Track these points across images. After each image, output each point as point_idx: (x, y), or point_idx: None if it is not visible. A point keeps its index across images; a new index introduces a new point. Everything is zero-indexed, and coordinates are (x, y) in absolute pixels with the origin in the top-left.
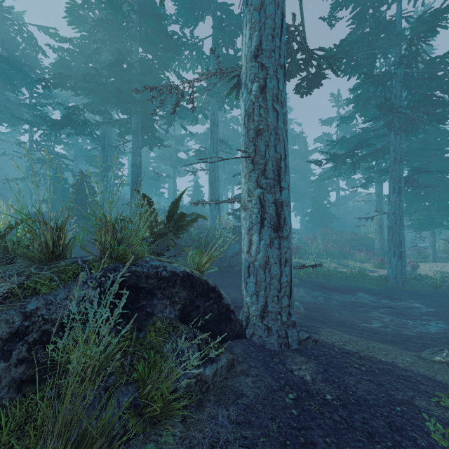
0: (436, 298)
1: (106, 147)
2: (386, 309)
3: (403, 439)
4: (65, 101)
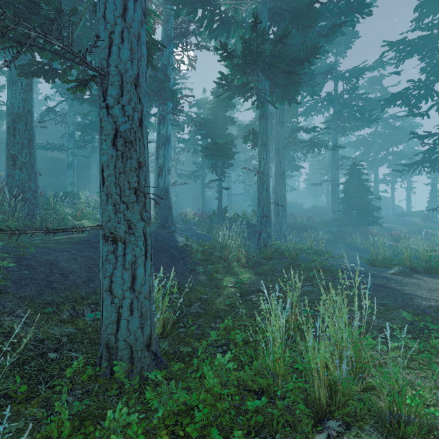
0: None
1: None
2: None
3: None
4: None
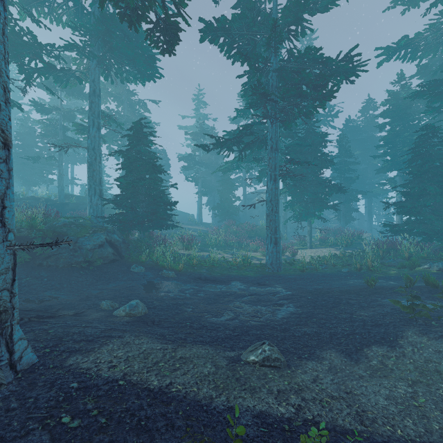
0: (299, 281)
1: None
2: (250, 297)
3: None
4: None
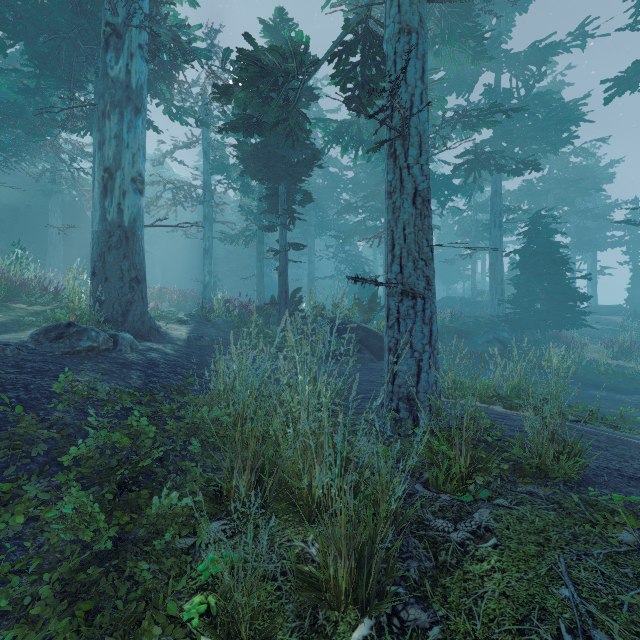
0: None
1: None
2: (632, 405)
3: None
4: None
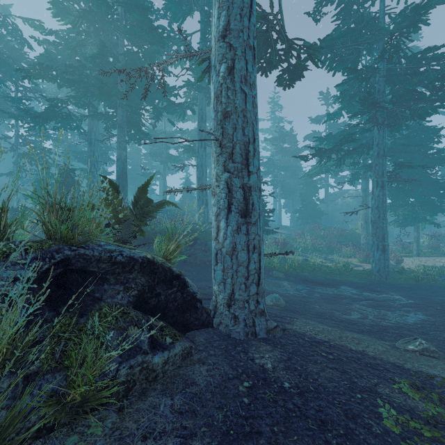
0: (416, 290)
1: (92, 142)
2: (367, 301)
3: (358, 427)
4: (54, 96)
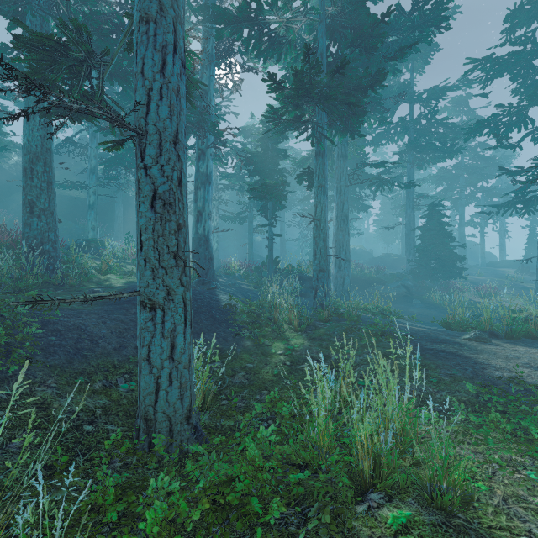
0: None
1: None
2: None
3: None
4: None
